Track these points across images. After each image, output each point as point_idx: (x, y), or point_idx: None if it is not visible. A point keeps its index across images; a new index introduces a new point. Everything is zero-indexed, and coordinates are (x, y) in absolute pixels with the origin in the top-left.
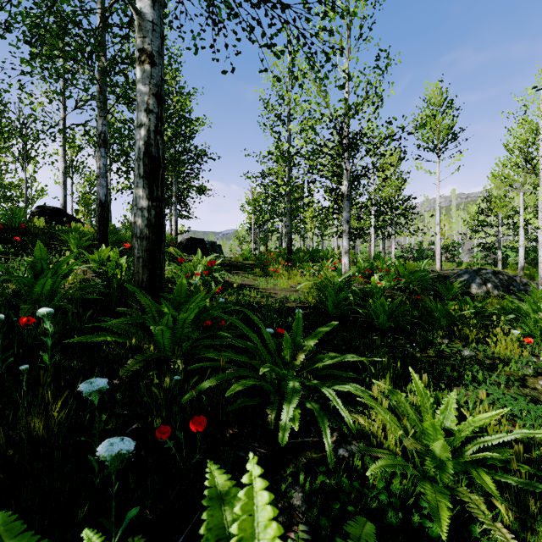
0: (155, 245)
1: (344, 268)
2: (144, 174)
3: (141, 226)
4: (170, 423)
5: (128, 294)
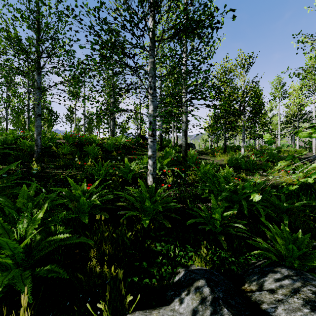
0: (186, 148)
1: (242, 153)
2: (184, 135)
3: (183, 144)
4: (193, 170)
5: (179, 158)
